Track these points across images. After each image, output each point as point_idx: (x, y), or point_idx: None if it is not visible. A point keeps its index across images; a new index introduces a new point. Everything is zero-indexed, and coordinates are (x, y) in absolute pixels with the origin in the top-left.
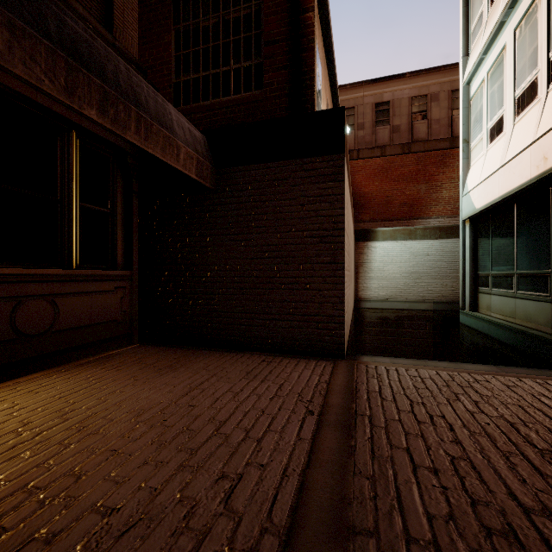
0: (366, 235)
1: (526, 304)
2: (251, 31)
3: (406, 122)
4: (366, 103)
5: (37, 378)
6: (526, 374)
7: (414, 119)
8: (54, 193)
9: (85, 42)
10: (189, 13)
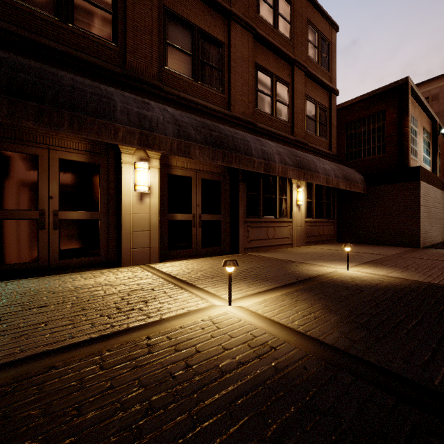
0: None
1: None
2: (380, 133)
3: None
4: None
5: (324, 244)
6: None
7: None
8: (322, 200)
9: (345, 174)
10: (352, 128)
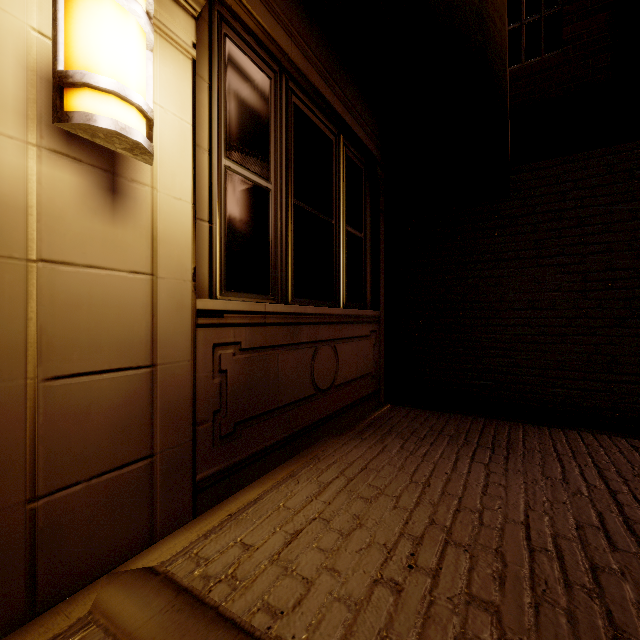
0: None
1: None
2: None
3: None
4: None
5: (339, 445)
6: None
7: None
8: (330, 213)
9: None
10: None
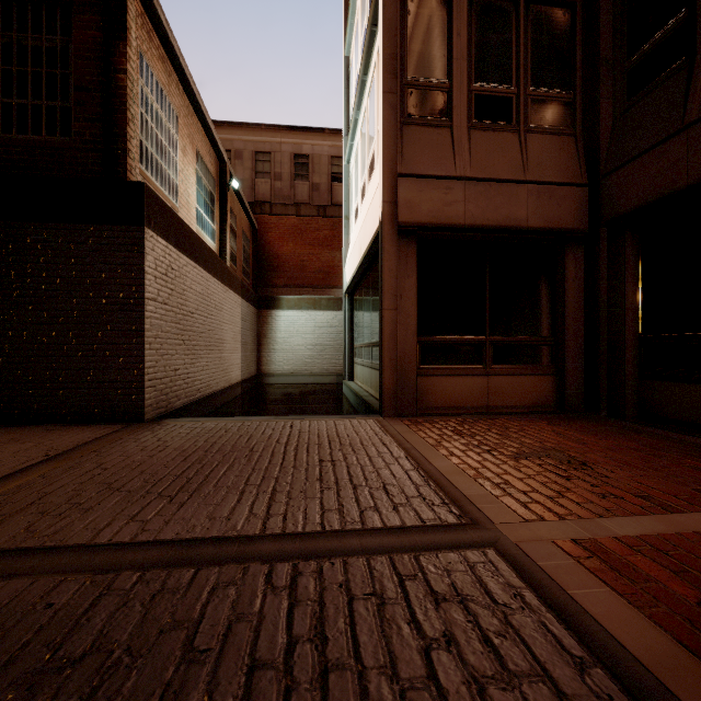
0: (269, 302)
1: (366, 371)
2: (57, 68)
3: (326, 181)
4: (284, 151)
5: None
6: (289, 419)
7: (334, 180)
8: None
9: None
10: None
